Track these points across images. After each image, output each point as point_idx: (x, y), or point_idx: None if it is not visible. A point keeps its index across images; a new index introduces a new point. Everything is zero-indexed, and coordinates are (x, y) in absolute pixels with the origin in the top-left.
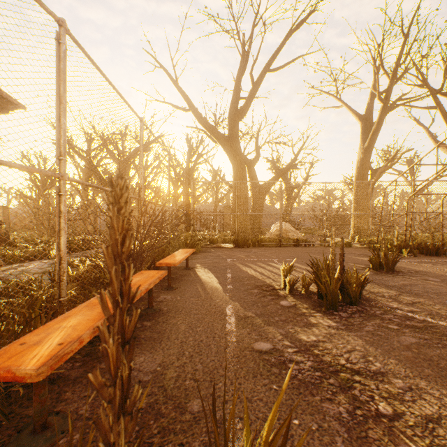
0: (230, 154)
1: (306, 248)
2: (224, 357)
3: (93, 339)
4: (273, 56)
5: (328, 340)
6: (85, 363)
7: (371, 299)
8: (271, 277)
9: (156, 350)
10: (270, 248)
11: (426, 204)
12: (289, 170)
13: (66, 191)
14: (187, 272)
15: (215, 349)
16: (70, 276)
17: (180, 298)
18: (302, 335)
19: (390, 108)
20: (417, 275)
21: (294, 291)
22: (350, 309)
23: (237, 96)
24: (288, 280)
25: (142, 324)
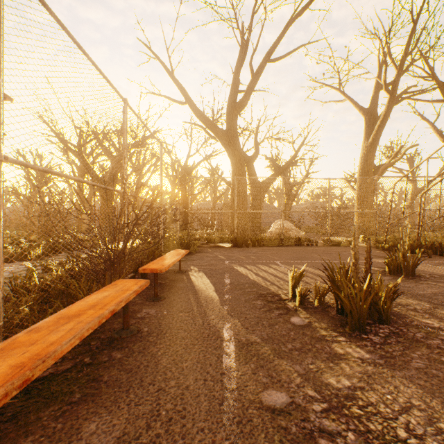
0: (228, 149)
1: (309, 247)
2: (219, 424)
3: (33, 385)
4: (274, 45)
5: (368, 386)
6: (2, 437)
7: (403, 314)
8: (275, 283)
9: (119, 406)
10: (271, 247)
11: (439, 200)
12: (289, 166)
13: (0, 175)
14: (179, 277)
15: (206, 405)
16: (35, 284)
17: (167, 313)
18: (329, 376)
19: (395, 101)
20: (443, 280)
21: (305, 303)
22: (381, 329)
23: (236, 88)
24: (298, 290)
25: (109, 355)
